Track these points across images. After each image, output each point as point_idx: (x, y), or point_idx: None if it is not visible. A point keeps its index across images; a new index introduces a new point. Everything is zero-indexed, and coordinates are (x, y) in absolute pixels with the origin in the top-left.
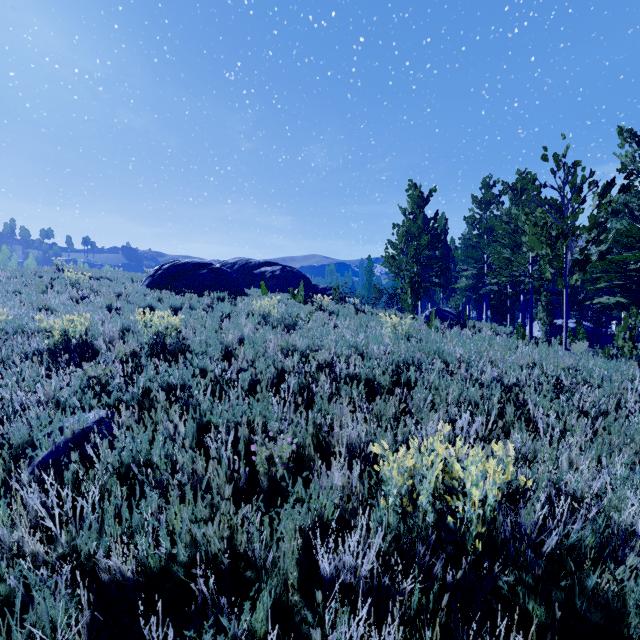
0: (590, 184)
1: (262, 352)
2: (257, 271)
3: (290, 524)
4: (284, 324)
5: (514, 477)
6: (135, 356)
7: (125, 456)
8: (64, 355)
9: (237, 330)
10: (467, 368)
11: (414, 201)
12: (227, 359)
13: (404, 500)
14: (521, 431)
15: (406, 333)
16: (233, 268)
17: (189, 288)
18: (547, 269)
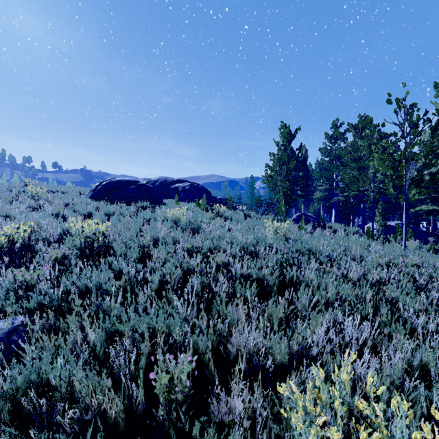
0: (424, 121)
1: (172, 252)
2: (172, 186)
3: None
4: (190, 228)
5: None
6: (65, 259)
7: (21, 380)
8: (6, 258)
9: (153, 233)
10: (337, 266)
11: (285, 136)
12: (144, 258)
13: None
14: (399, 333)
15: (284, 235)
16: (155, 184)
17: (121, 199)
18: (390, 186)
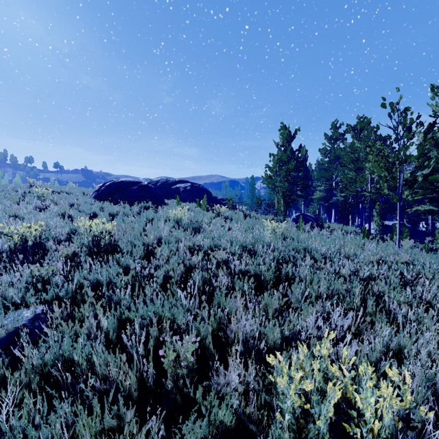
0: (417, 124)
1: (175, 250)
2: (174, 187)
3: (191, 437)
4: (192, 227)
5: (412, 405)
6: (75, 256)
7: (48, 357)
8: (20, 255)
9: (157, 232)
10: (330, 263)
11: (284, 137)
12: (148, 256)
13: (301, 421)
14: (382, 322)
15: (282, 234)
16: (157, 185)
17: (124, 199)
18: (385, 187)
